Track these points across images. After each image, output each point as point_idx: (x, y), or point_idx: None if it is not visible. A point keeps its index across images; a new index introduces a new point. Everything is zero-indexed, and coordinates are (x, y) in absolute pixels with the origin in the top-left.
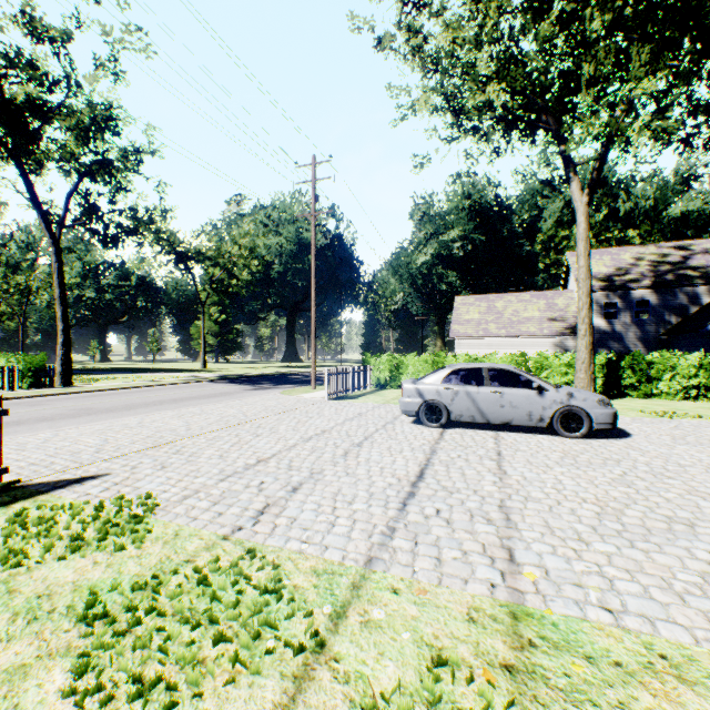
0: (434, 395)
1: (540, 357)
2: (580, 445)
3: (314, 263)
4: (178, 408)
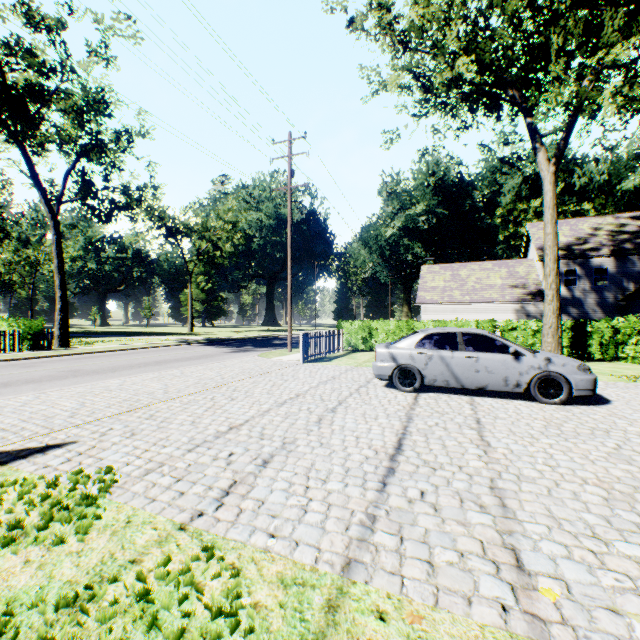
0: (407, 359)
1: (507, 322)
2: (561, 412)
3: (290, 233)
4: (160, 370)
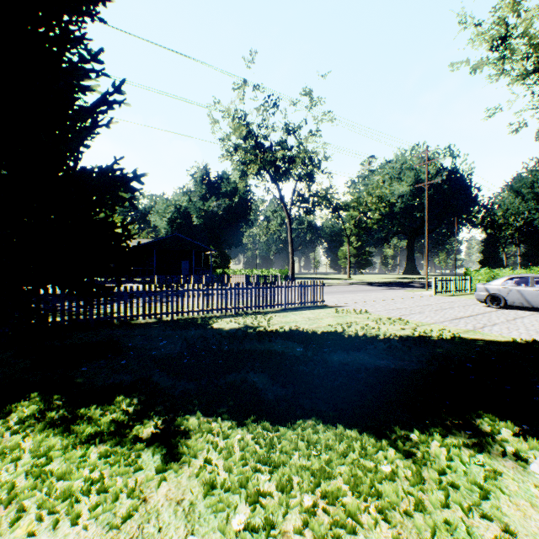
0: (495, 291)
1: None
2: None
3: (426, 213)
4: (353, 294)
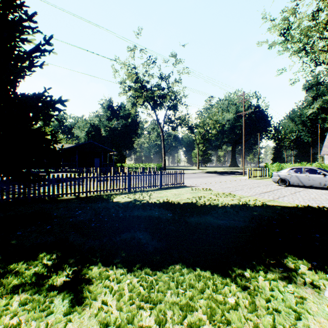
0: (283, 176)
1: None
2: None
3: (243, 130)
4: (201, 178)
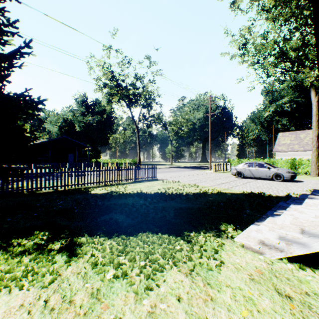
0: (239, 169)
1: (299, 160)
2: (277, 182)
3: (210, 129)
4: (173, 172)
